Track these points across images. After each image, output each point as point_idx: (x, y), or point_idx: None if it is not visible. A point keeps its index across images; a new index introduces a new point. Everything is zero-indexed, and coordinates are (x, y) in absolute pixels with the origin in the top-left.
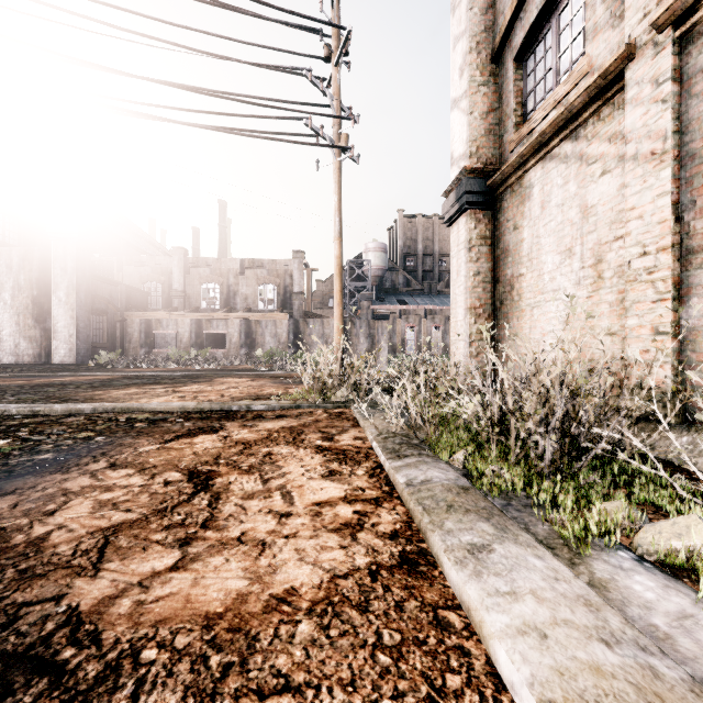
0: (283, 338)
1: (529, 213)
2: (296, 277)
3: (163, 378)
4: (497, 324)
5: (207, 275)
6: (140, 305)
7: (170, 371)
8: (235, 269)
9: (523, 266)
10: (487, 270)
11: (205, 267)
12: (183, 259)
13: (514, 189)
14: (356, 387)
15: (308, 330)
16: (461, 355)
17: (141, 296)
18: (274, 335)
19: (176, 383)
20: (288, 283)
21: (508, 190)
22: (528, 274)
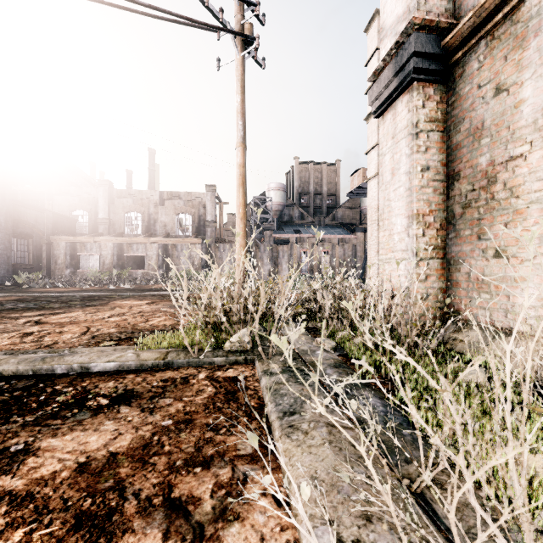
0: (197, 260)
1: (540, 55)
2: (208, 207)
3: (58, 300)
4: (455, 236)
5: (129, 204)
6: (67, 231)
7: (80, 291)
8: (155, 200)
9: (520, 143)
10: (438, 164)
11: (128, 198)
12: (108, 190)
13: (497, 34)
14: (262, 317)
15: (218, 253)
16: (401, 278)
17: (68, 222)
18: (188, 257)
19: (59, 308)
20: (202, 213)
21: (480, 42)
22: (536, 151)
